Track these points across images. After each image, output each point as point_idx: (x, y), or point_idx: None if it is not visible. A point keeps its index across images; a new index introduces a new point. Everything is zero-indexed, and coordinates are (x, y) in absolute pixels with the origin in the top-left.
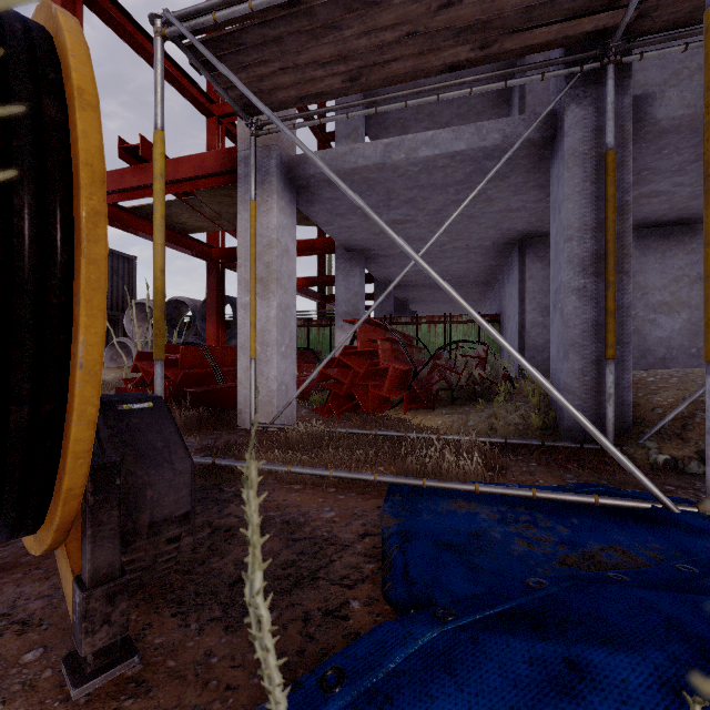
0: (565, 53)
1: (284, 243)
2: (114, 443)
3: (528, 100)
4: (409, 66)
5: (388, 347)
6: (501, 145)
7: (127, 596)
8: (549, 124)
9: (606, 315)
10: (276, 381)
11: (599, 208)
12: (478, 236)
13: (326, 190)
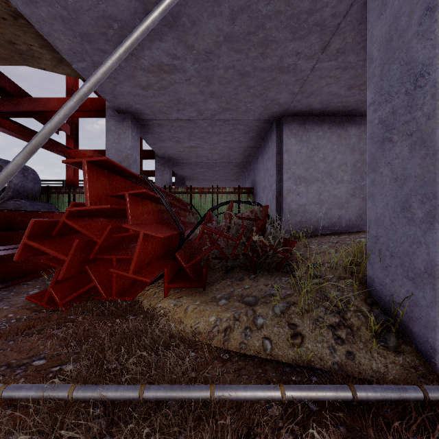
0: None
1: None
2: None
3: None
4: None
5: (150, 207)
6: None
7: None
8: None
9: None
10: None
11: None
12: (245, 108)
13: None
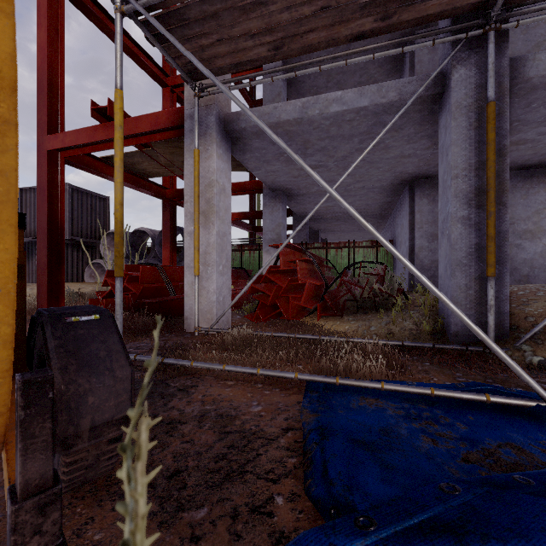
0: (452, 24)
1: (221, 183)
2: (59, 353)
3: (417, 69)
4: (323, 35)
5: (305, 267)
6: (398, 101)
7: (59, 505)
8: (438, 83)
9: (487, 240)
10: (215, 293)
11: (481, 150)
12: (376, 178)
13: (255, 141)
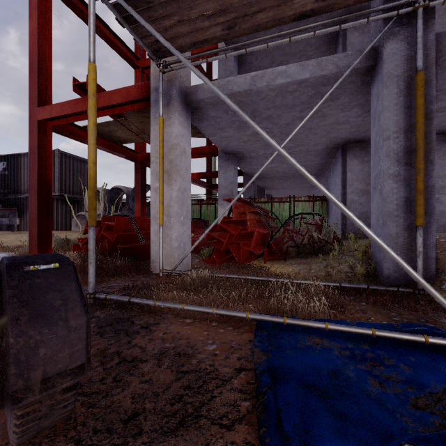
0: (384, 3)
1: (182, 146)
2: (12, 303)
3: (348, 50)
4: (270, 15)
5: (253, 218)
6: (335, 74)
7: None
8: (371, 57)
9: (416, 193)
10: (177, 240)
11: (410, 115)
12: (314, 143)
13: (211, 110)
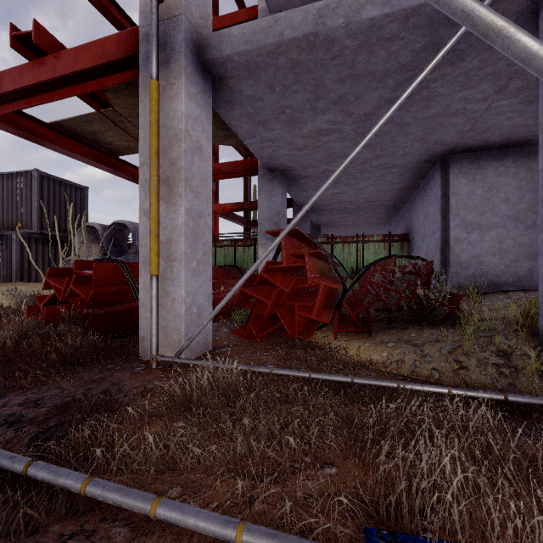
0: None
1: (195, 138)
2: None
3: None
4: None
5: (314, 263)
6: None
7: None
8: None
9: None
10: (184, 303)
11: None
12: (402, 152)
13: (246, 83)
